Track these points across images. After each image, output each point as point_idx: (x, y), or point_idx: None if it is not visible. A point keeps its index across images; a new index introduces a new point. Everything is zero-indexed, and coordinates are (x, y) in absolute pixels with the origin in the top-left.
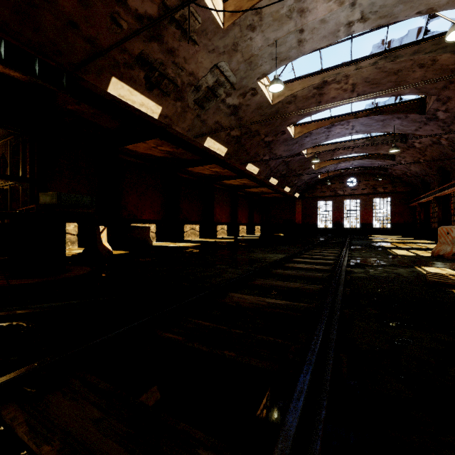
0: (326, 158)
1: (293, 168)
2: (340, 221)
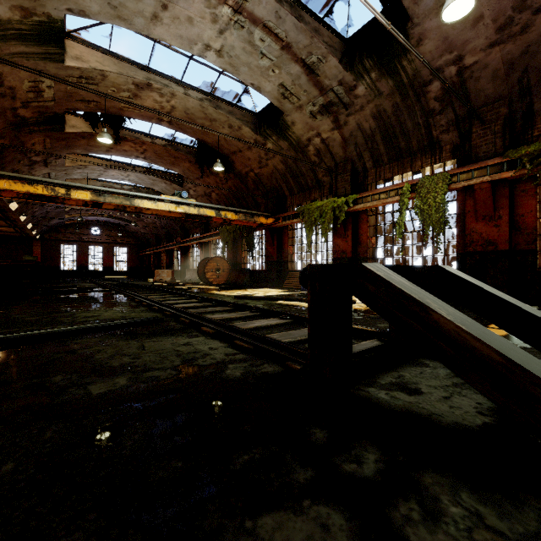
0: (81, 212)
1: (50, 215)
2: (86, 264)
